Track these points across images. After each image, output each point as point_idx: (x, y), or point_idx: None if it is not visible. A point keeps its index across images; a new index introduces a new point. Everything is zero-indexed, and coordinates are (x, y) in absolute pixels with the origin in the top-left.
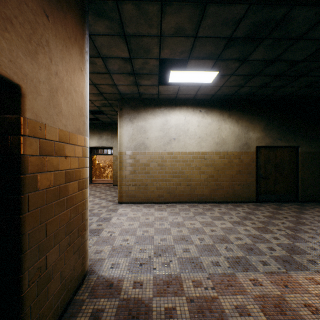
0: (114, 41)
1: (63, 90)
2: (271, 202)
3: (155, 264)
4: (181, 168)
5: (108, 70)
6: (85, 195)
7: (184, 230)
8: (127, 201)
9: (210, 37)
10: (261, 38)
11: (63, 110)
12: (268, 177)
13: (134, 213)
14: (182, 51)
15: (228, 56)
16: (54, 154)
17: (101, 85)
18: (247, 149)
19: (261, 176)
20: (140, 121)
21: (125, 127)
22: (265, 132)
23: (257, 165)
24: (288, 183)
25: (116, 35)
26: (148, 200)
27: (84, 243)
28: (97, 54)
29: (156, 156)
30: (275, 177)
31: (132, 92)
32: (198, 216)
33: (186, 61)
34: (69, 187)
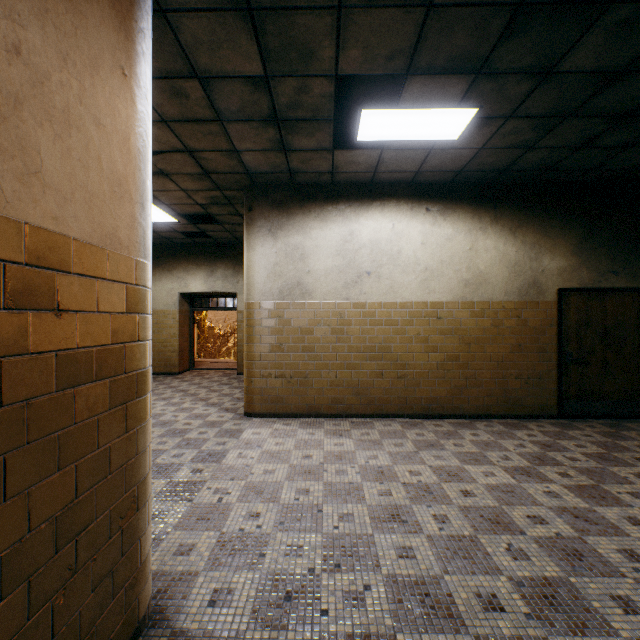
0: (224, 29)
1: (48, 109)
2: (594, 418)
3: (326, 596)
4: (385, 338)
5: (217, 112)
6: (136, 415)
7: (395, 490)
8: (264, 412)
9: (466, 4)
10: (602, 3)
11: (46, 169)
12: (586, 361)
13: (277, 442)
14: (393, 52)
15: (508, 62)
16: (2, 302)
17: (205, 152)
18: (536, 295)
19: (571, 358)
20: (292, 234)
21: (259, 247)
22: (580, 256)
23: (560, 333)
24: (634, 375)
25: (229, 9)
26: (311, 410)
27: (132, 546)
28: (187, 68)
29: (327, 312)
30: (604, 361)
31: (274, 168)
32: (427, 451)
33: (398, 87)
34: (75, 401)
